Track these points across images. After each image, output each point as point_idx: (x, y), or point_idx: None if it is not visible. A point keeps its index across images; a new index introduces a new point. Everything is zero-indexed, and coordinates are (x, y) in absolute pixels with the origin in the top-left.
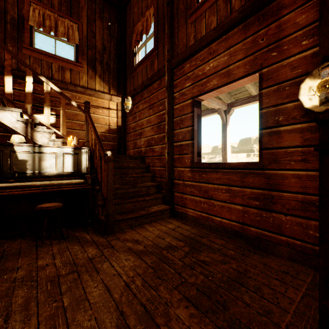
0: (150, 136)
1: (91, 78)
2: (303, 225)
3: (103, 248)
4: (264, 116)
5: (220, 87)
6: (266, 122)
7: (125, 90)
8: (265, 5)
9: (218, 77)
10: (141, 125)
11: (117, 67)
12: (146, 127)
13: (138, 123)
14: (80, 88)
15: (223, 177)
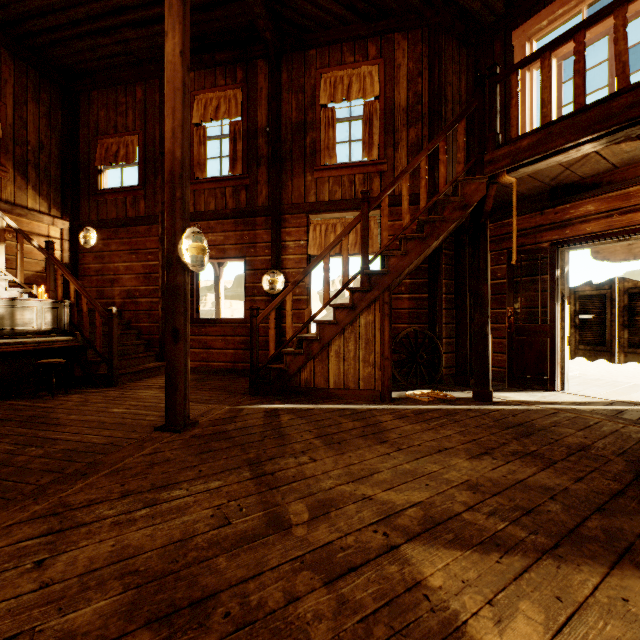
0: (132, 286)
1: (21, 190)
2: (266, 354)
3: (123, 390)
4: (247, 289)
5: (218, 259)
6: (248, 293)
7: (77, 212)
8: (248, 217)
9: (216, 250)
10: (114, 269)
11: (63, 176)
12: (124, 274)
13: (107, 266)
14: (5, 205)
15: (220, 330)
